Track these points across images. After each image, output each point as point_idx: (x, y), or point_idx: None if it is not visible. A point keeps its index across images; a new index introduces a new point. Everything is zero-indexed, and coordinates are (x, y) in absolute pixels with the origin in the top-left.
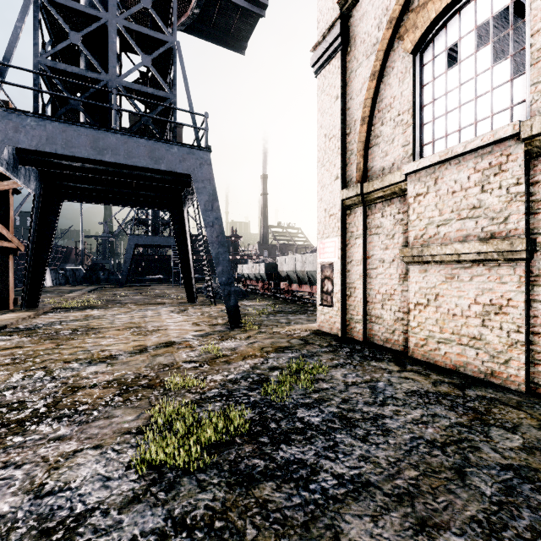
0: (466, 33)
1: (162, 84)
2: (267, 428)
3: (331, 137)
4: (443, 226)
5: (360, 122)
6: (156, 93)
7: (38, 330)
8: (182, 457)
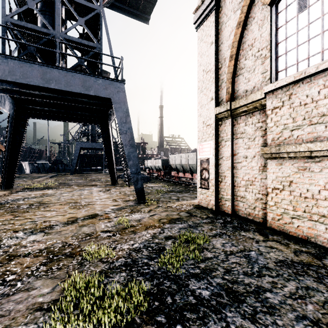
0: None
1: (92, 37)
2: (164, 303)
3: (208, 71)
4: (296, 130)
5: (229, 59)
6: (88, 43)
7: (6, 204)
8: None
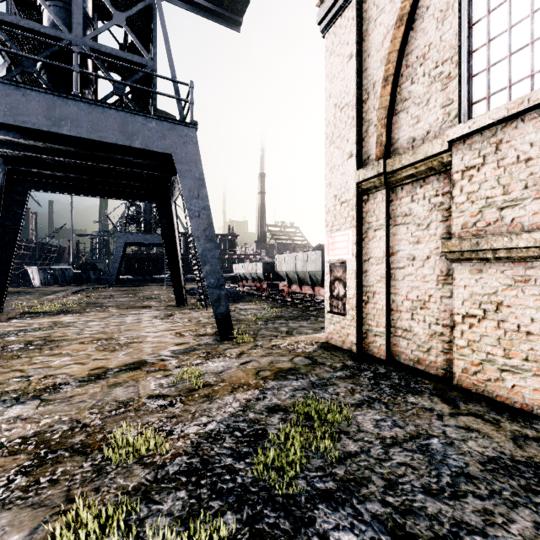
0: None
1: (139, 47)
2: None
3: (343, 106)
4: (510, 208)
5: (382, 83)
6: (132, 58)
7: None
8: None
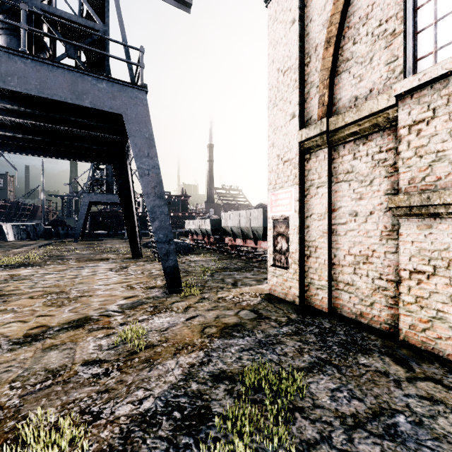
0: None
1: (91, 13)
2: None
3: (286, 70)
4: None
5: (324, 45)
6: (84, 23)
7: None
8: None
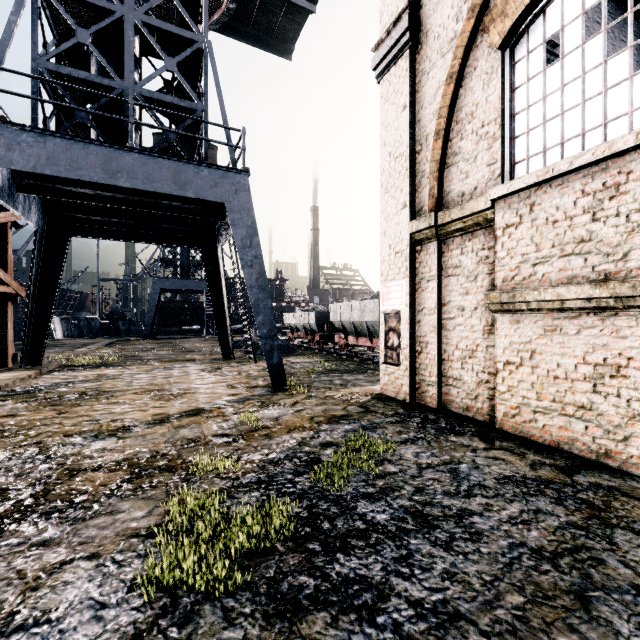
0: (570, 20)
1: (190, 92)
2: (318, 529)
3: (397, 156)
4: (541, 264)
5: (434, 136)
6: (183, 104)
7: (38, 393)
8: (204, 573)
